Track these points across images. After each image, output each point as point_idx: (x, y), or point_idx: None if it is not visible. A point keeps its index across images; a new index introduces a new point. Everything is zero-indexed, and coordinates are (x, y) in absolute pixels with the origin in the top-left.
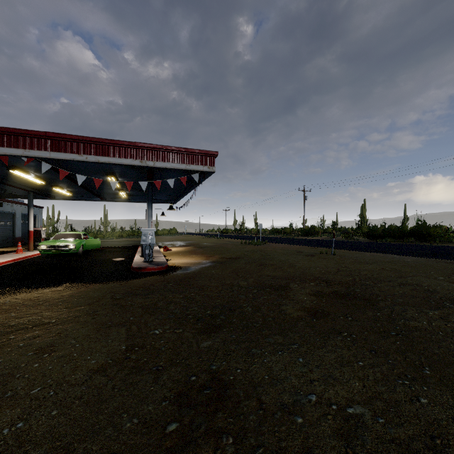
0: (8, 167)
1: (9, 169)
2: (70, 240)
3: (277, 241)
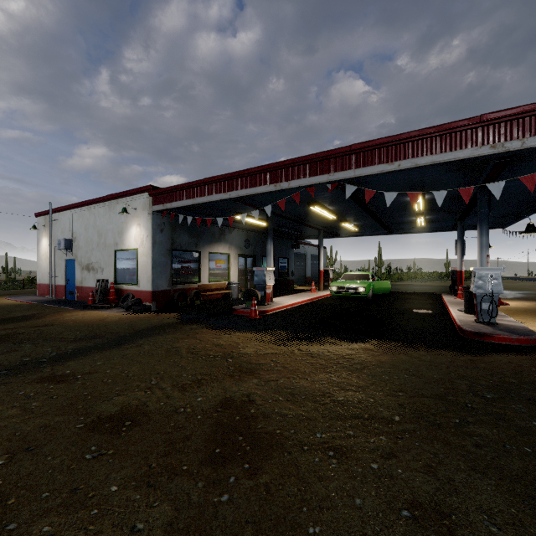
0: (309, 204)
1: (310, 205)
2: (358, 282)
3: None
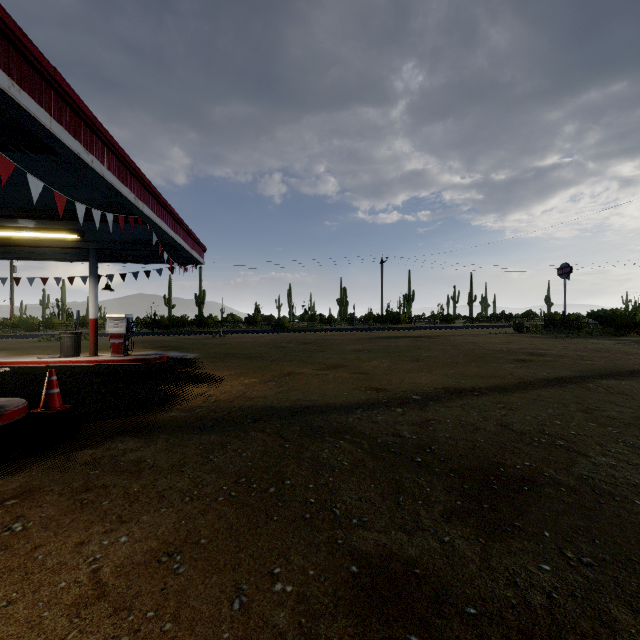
0: None
1: None
2: None
3: None
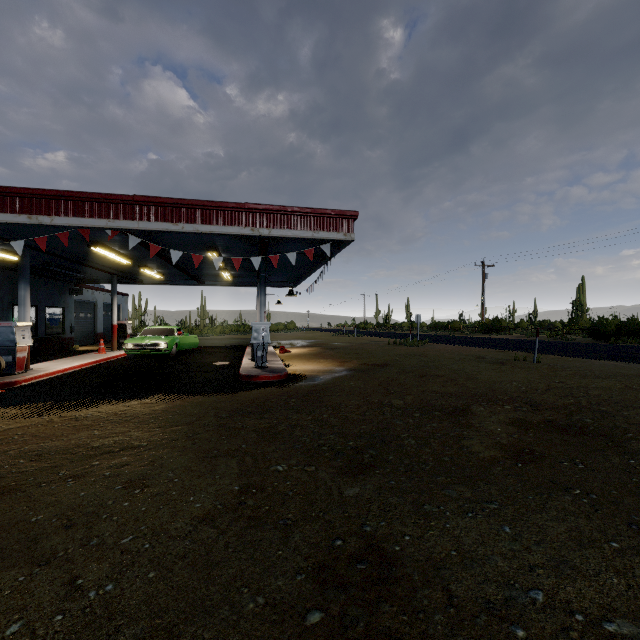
0: (89, 244)
1: (90, 246)
2: (161, 337)
3: (443, 341)
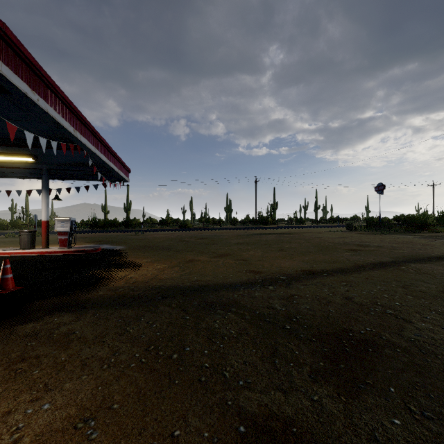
0: None
1: None
2: None
3: None
